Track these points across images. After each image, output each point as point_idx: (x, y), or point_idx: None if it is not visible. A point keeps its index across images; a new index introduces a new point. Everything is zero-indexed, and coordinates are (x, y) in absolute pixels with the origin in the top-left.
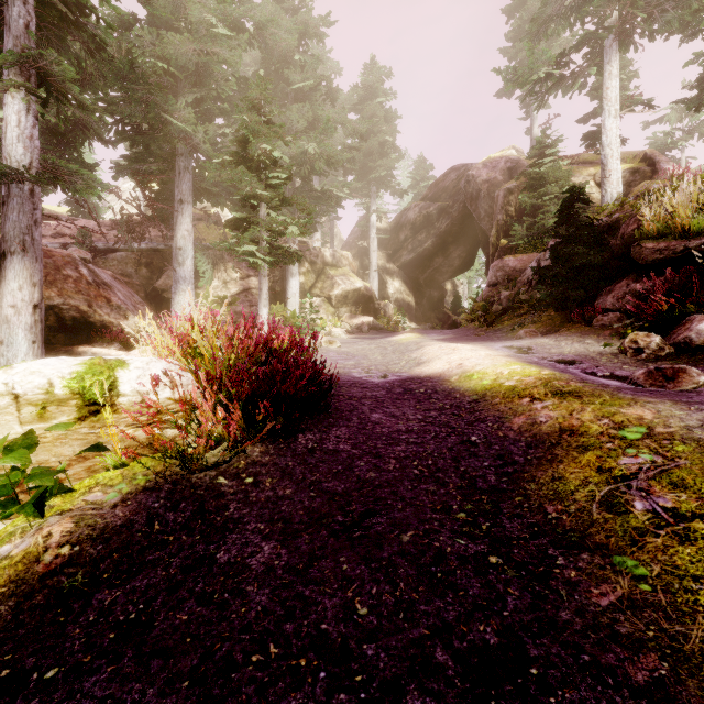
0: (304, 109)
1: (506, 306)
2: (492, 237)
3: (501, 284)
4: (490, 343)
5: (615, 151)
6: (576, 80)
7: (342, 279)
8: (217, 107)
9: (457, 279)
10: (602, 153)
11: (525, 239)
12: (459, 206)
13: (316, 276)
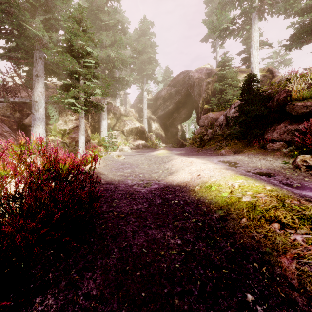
0: (109, 35)
1: (210, 137)
2: (200, 104)
3: (206, 126)
4: (209, 158)
5: (257, 65)
6: (240, 31)
7: (129, 122)
8: (57, 24)
9: (183, 124)
10: (251, 66)
11: (217, 105)
12: (185, 89)
13: (116, 120)
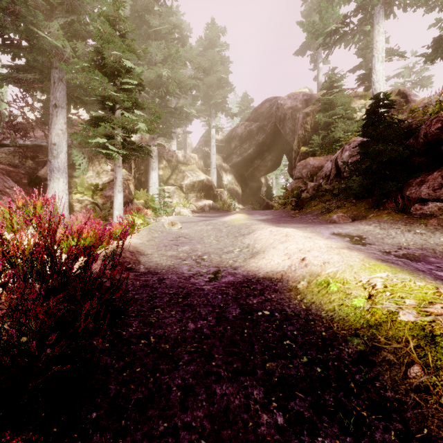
0: (161, 46)
1: (312, 194)
2: (294, 146)
3: (304, 178)
4: (314, 228)
5: (382, 86)
6: (355, 35)
7: (190, 173)
8: (84, 29)
9: (268, 176)
10: (373, 87)
11: (320, 146)
12: (271, 125)
13: (171, 171)
